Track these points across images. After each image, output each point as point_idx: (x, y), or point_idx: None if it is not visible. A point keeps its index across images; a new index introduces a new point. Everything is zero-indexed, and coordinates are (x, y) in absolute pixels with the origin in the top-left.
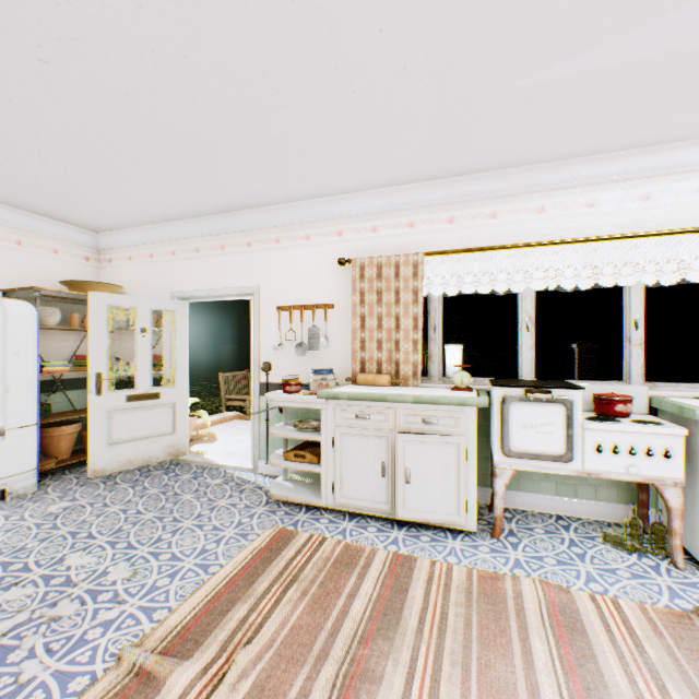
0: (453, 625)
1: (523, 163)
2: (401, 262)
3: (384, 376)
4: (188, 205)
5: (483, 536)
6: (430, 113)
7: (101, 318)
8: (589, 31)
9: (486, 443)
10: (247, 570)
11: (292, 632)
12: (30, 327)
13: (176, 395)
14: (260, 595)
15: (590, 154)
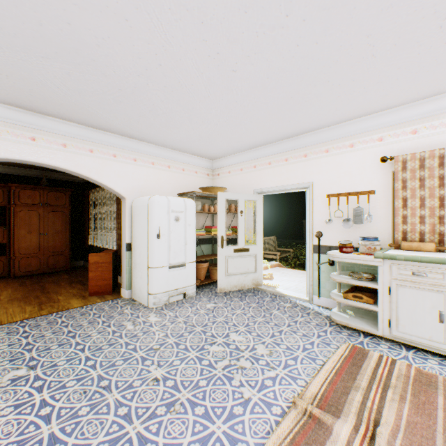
0: None
1: None
2: (445, 154)
3: (429, 244)
4: (269, 137)
5: None
6: None
7: (222, 206)
8: None
9: None
10: (344, 369)
11: (409, 425)
12: (193, 211)
13: (256, 250)
14: (365, 389)
15: None
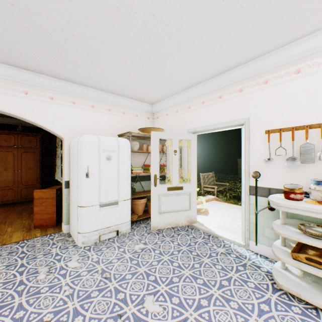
0: None
1: None
2: None
3: None
4: (201, 73)
5: None
6: None
7: (155, 145)
8: None
9: None
10: None
11: None
12: (127, 151)
13: (190, 188)
14: None
15: None
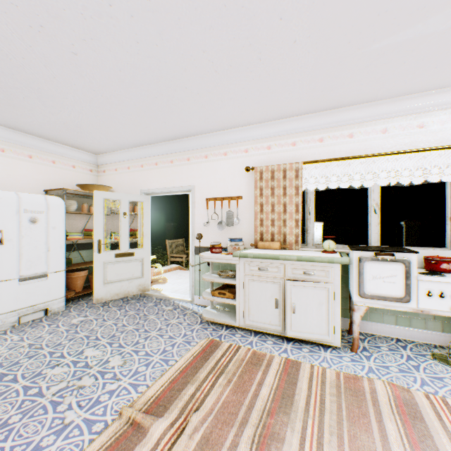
0: (329, 408)
1: (372, 99)
2: (287, 168)
3: (276, 243)
4: (151, 136)
5: (345, 350)
6: (310, 70)
7: (100, 206)
8: (426, 7)
9: (345, 288)
10: (192, 364)
11: (223, 405)
12: (60, 212)
13: (143, 254)
14: (201, 380)
15: (421, 91)
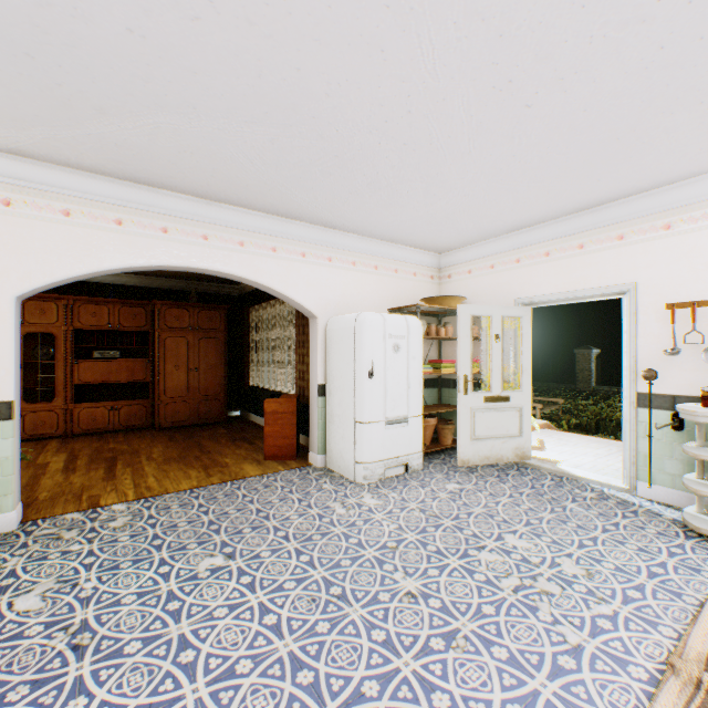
0: None
1: None
2: None
3: None
4: (551, 210)
5: None
6: None
7: (465, 327)
8: None
9: None
10: None
11: None
12: (418, 336)
13: (521, 400)
14: None
15: None
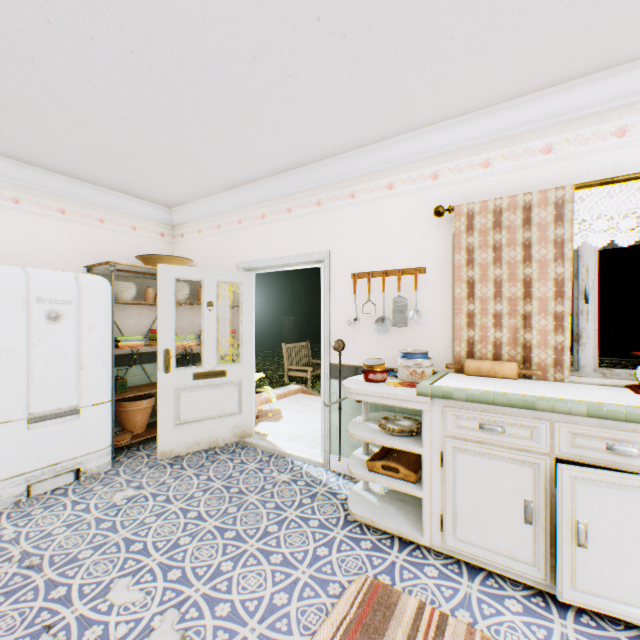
0: None
1: None
2: (533, 203)
3: (508, 364)
4: (253, 164)
5: None
6: None
7: (168, 291)
8: None
9: None
10: None
11: None
12: (103, 302)
13: (241, 373)
14: None
15: None
